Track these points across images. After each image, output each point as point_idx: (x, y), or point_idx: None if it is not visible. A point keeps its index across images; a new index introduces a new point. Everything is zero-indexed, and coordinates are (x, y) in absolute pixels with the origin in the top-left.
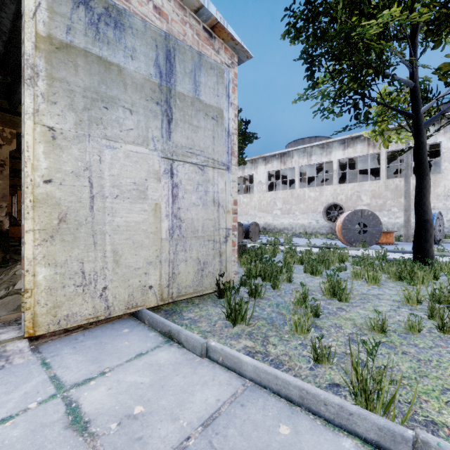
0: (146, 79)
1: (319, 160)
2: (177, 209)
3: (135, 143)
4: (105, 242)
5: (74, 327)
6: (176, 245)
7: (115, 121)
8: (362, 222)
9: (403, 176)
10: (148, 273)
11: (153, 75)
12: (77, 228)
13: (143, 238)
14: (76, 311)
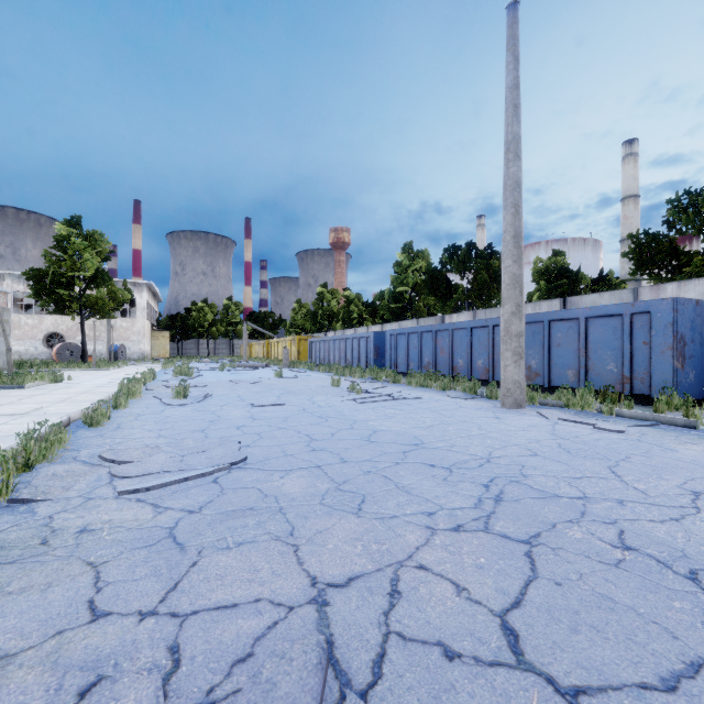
0: None
1: None
2: None
3: None
4: None
5: None
6: None
7: None
8: (71, 350)
9: (117, 314)
10: None
11: None
12: None
13: None
14: None
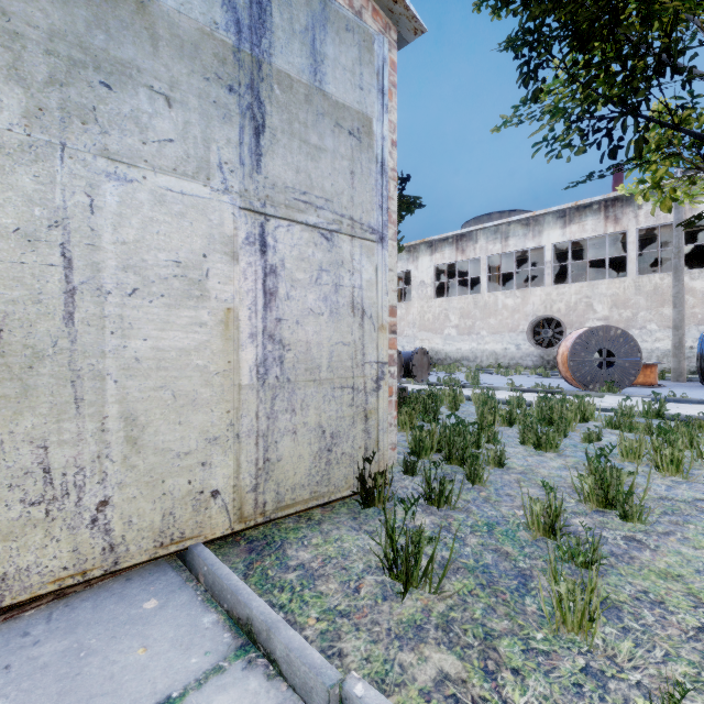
0: (205, 33)
1: (521, 246)
2: (275, 321)
3: (178, 171)
4: (105, 396)
5: (21, 602)
6: (272, 400)
7: (130, 118)
8: (605, 348)
9: (665, 270)
10: (208, 462)
11: (221, 26)
12: (31, 364)
13: (197, 386)
14: (27, 563)
